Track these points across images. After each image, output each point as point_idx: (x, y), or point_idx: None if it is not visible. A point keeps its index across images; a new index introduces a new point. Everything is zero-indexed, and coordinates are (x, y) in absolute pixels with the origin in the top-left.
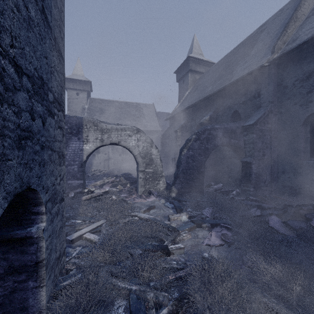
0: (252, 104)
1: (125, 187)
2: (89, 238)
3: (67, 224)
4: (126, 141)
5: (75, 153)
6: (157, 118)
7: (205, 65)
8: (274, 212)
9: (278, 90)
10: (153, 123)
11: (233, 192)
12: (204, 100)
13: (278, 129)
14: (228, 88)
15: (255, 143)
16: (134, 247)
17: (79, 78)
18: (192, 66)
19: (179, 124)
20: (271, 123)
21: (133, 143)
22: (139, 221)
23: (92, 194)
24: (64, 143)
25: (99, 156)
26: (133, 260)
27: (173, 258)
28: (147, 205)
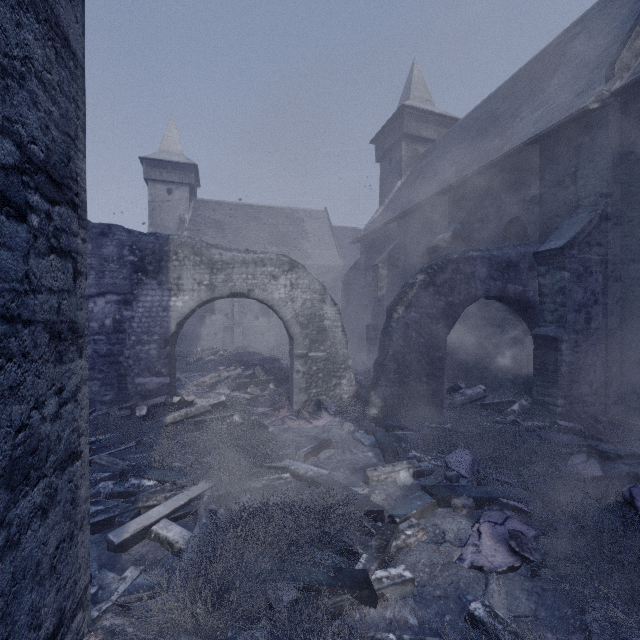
0: (556, 201)
1: (265, 389)
2: (164, 537)
3: (121, 490)
4: (266, 289)
5: (151, 317)
6: (335, 241)
7: (439, 124)
8: (639, 469)
9: (623, 166)
10: (326, 250)
11: (514, 407)
12: (440, 197)
13: (623, 258)
14: (496, 167)
15: (568, 293)
16: (277, 578)
17: (172, 158)
18: (410, 126)
19: (382, 252)
20: (606, 246)
21: (281, 294)
22: (294, 483)
23: (189, 408)
24: (82, 298)
25: (214, 319)
26: (273, 624)
27: (386, 614)
28: (314, 438)
